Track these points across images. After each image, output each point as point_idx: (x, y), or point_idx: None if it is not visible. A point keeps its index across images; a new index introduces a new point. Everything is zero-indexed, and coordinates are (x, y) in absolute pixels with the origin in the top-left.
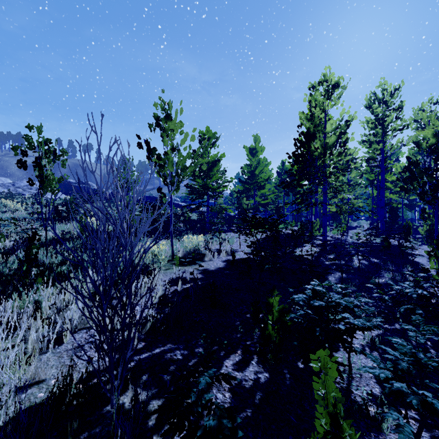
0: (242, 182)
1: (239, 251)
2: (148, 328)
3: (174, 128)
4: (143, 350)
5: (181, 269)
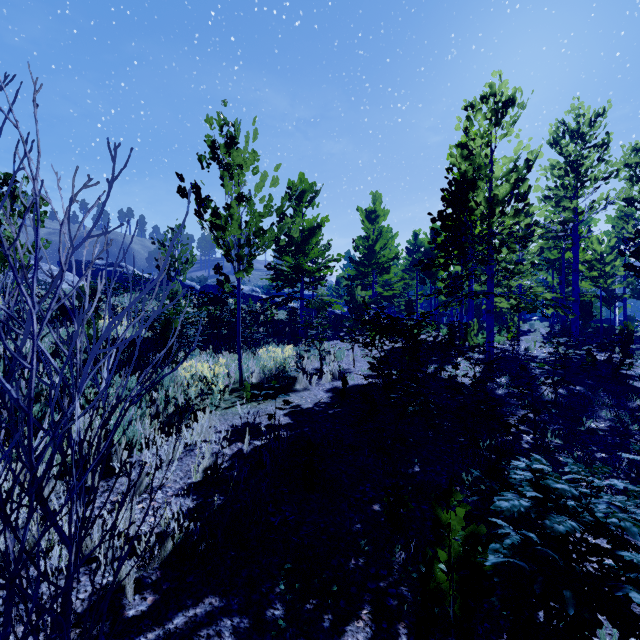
0: (355, 262)
1: (352, 372)
2: (169, 551)
3: (242, 163)
4: (146, 620)
5: (253, 408)
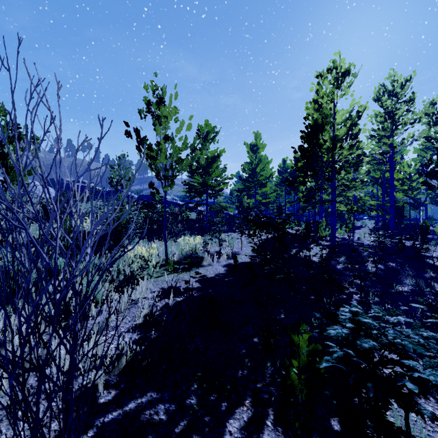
0: (243, 180)
1: (240, 253)
2: (124, 364)
3: (168, 114)
4: (111, 405)
5: (175, 277)
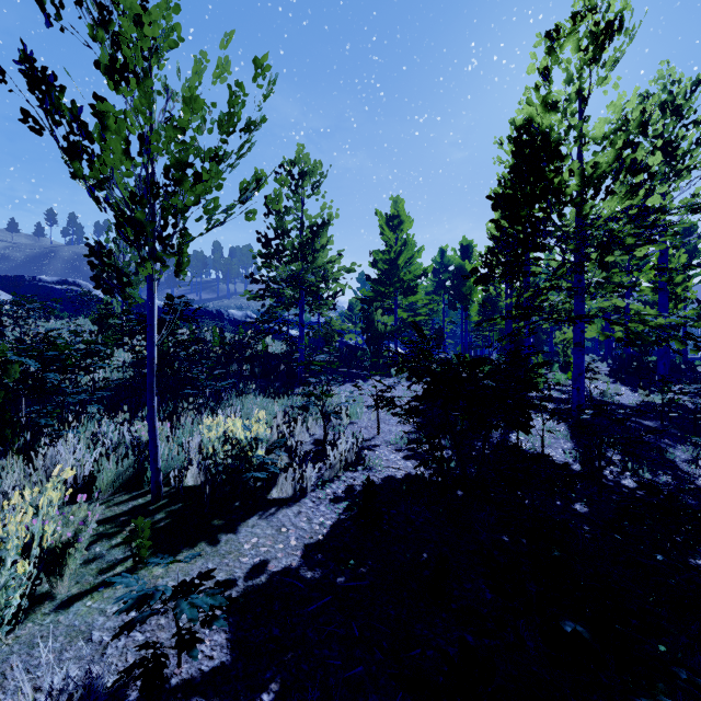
0: (373, 280)
1: (376, 445)
2: None
3: (139, 9)
4: None
5: None
